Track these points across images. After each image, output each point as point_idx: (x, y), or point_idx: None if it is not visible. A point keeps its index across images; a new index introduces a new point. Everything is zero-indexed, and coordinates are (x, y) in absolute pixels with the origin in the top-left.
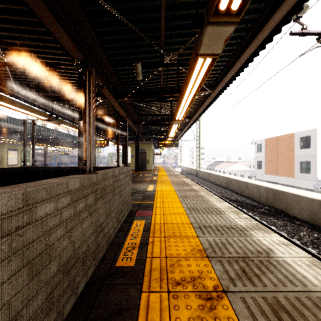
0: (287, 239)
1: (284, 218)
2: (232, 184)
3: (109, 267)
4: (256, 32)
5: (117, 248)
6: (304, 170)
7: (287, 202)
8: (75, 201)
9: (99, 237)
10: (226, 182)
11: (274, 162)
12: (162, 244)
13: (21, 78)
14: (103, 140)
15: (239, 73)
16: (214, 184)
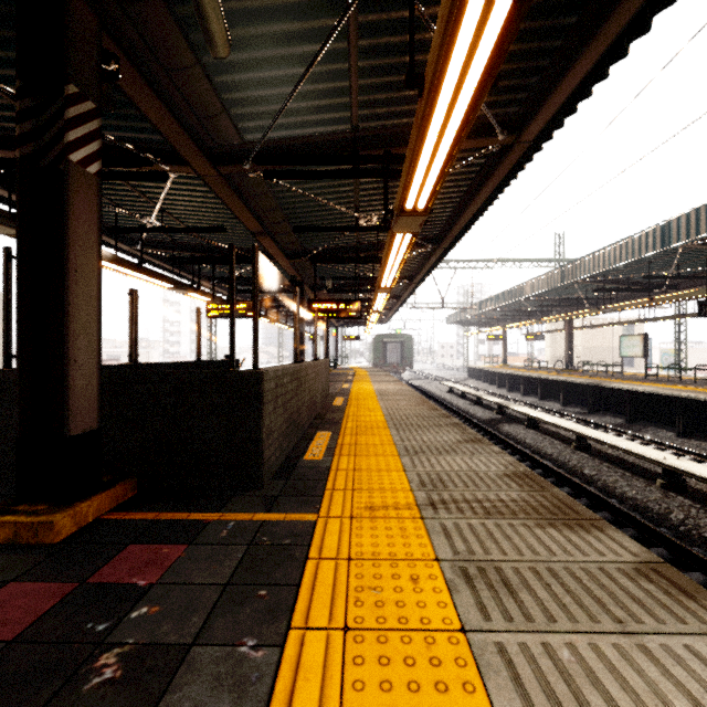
0: None
1: None
2: None
3: None
4: None
5: None
6: None
7: None
8: None
9: None
10: None
11: None
12: None
13: None
14: None
15: None
16: None
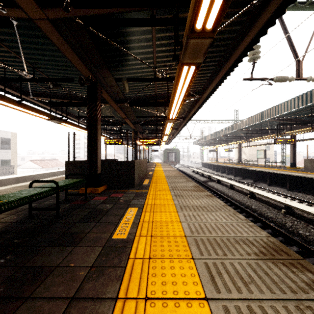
0: None
1: None
2: None
3: None
4: None
5: None
6: None
7: None
8: None
9: None
10: None
11: None
12: None
13: None
14: None
15: None
16: None
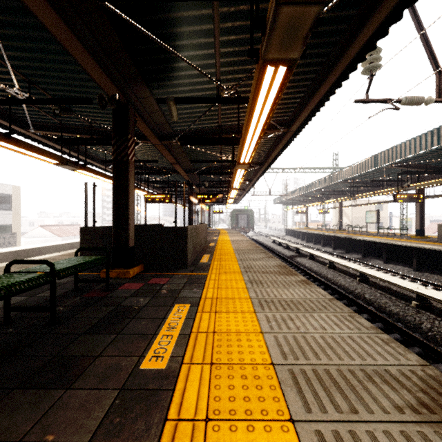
0: None
1: None
2: None
3: None
4: None
5: None
6: None
7: None
8: None
9: None
10: None
11: None
12: None
13: None
14: None
15: None
16: None
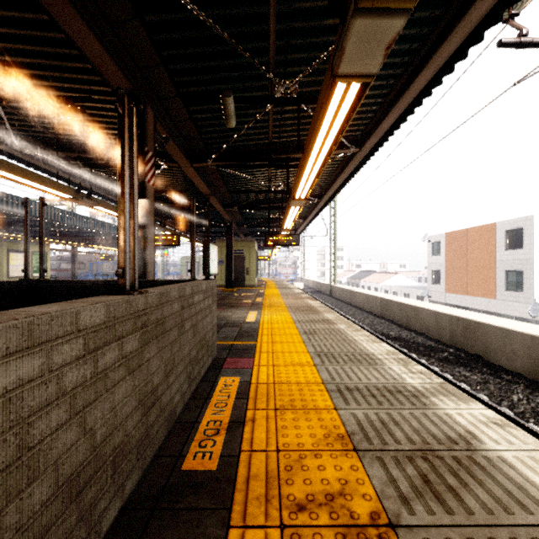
0: (490, 407)
1: (482, 370)
2: (392, 310)
3: (169, 471)
4: (438, 42)
5: (187, 431)
6: (513, 285)
7: (488, 342)
8: (95, 349)
9: (151, 415)
10: (382, 307)
11: (461, 272)
12: (270, 424)
13: (27, 126)
14: (170, 235)
15: (406, 117)
16: (361, 309)
